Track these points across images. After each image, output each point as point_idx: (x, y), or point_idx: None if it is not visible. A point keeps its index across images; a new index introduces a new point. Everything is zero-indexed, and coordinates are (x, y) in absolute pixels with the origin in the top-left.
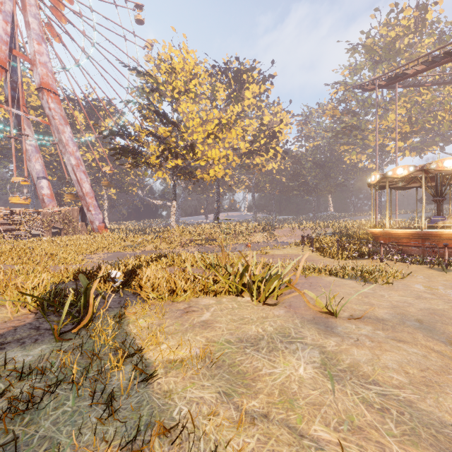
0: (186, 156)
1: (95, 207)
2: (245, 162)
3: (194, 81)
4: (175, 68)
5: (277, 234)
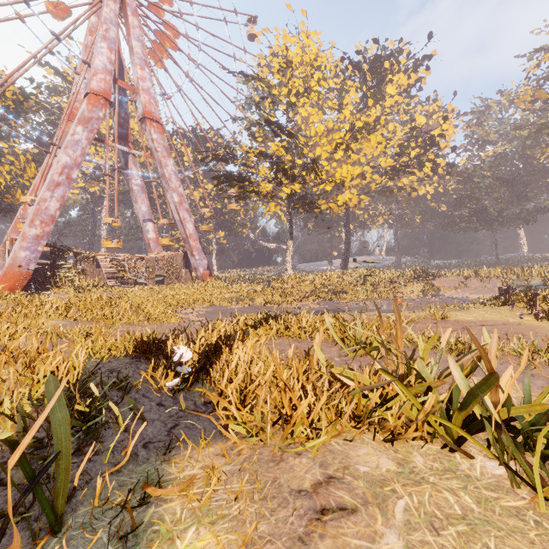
0: (305, 178)
1: (199, 252)
2: (386, 186)
3: (317, 75)
4: (291, 62)
5: (440, 286)
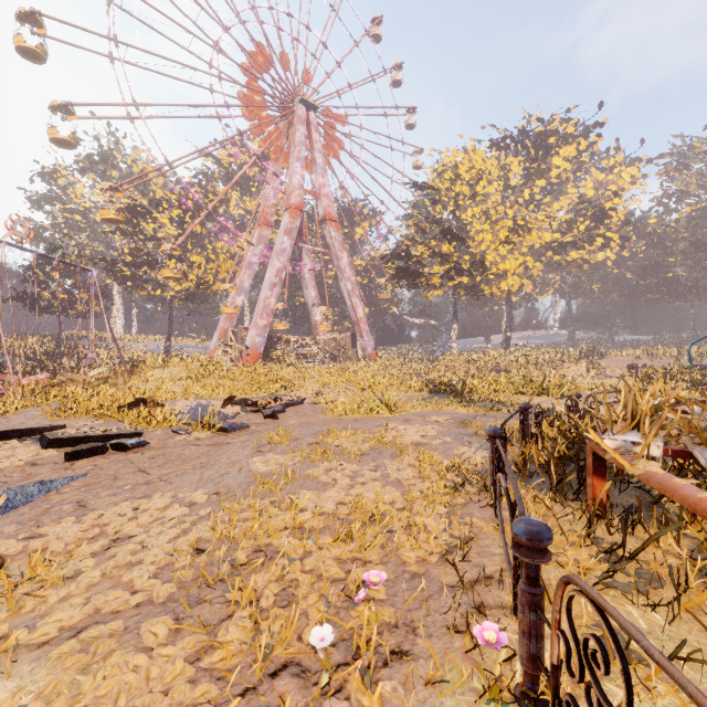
0: (472, 272)
1: (368, 333)
2: (553, 259)
3: (482, 183)
4: (460, 175)
5: (606, 366)
